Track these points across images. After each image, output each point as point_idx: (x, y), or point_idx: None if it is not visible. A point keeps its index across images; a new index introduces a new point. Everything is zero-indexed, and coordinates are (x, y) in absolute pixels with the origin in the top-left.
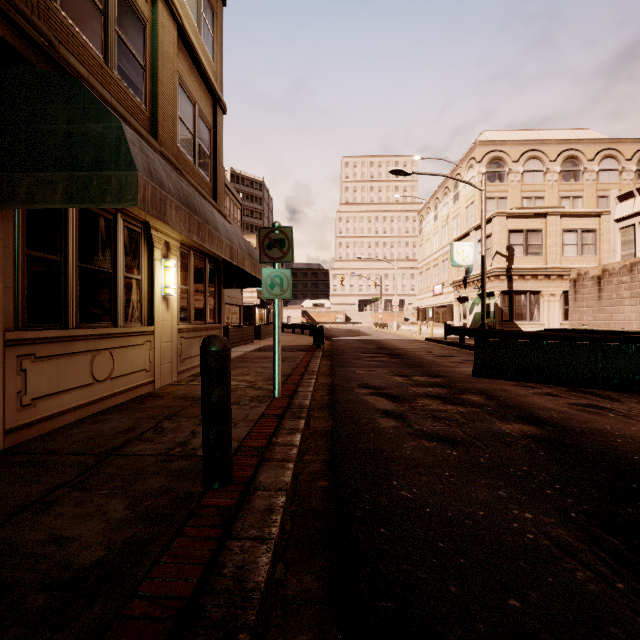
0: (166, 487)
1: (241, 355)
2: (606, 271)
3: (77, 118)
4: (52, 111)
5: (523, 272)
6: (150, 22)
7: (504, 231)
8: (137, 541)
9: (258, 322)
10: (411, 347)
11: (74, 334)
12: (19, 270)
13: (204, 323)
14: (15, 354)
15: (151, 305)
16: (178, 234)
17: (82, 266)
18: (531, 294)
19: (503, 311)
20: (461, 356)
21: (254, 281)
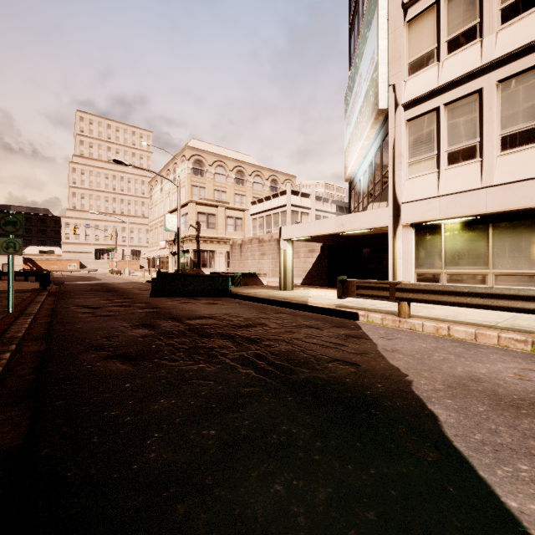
0: None
1: None
2: (243, 241)
3: None
4: None
5: (206, 239)
6: None
7: (195, 212)
8: None
9: None
10: (129, 286)
11: None
12: None
13: None
14: None
15: None
16: None
17: None
18: (210, 252)
19: (195, 262)
20: None
21: None
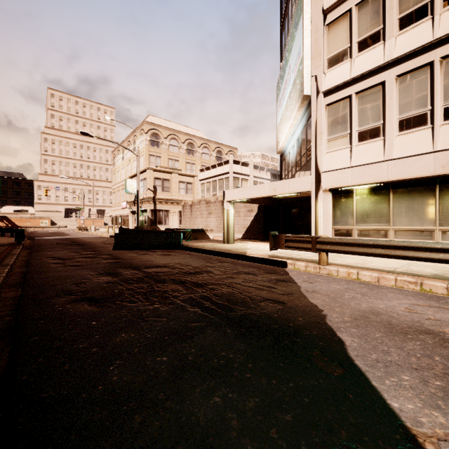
0: None
1: None
2: (193, 203)
3: None
4: None
5: (161, 200)
6: None
7: (152, 178)
8: None
9: None
10: (95, 241)
11: None
12: None
13: None
14: None
15: None
16: None
17: None
18: (165, 211)
19: (152, 220)
20: None
21: None
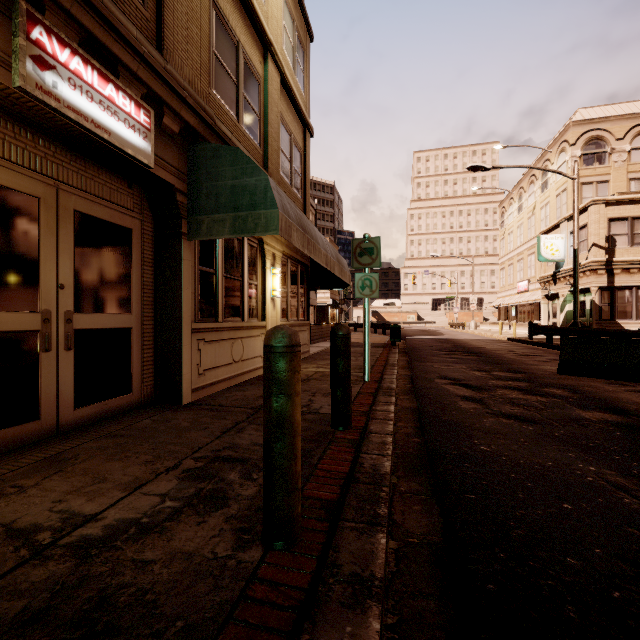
0: (308, 427)
1: (324, 350)
2: None
3: (239, 175)
4: (223, 172)
5: (627, 265)
6: (263, 78)
7: (603, 220)
8: (304, 449)
9: (330, 321)
10: (491, 346)
11: (223, 326)
12: (196, 281)
13: (297, 320)
14: (196, 338)
15: (264, 305)
16: (280, 246)
17: (225, 276)
18: (638, 289)
19: (601, 309)
20: (547, 355)
21: (338, 283)
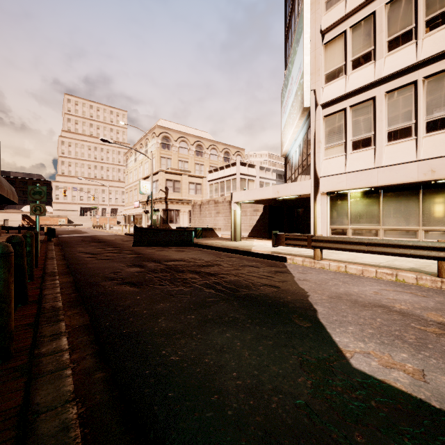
0: None
1: None
2: (202, 202)
3: None
4: None
5: (172, 200)
6: None
7: (164, 179)
8: None
9: None
10: (113, 238)
11: None
12: None
13: None
14: None
15: None
16: None
17: None
18: (176, 211)
19: (163, 219)
20: None
21: (6, 201)
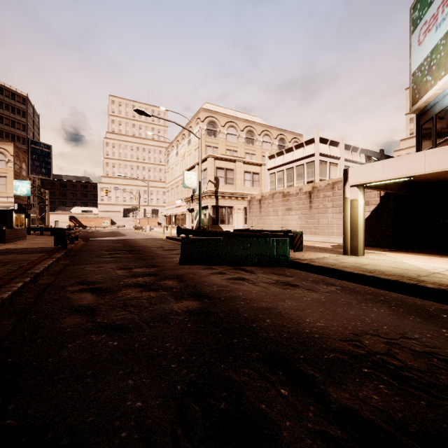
0: None
1: None
2: (263, 197)
3: None
4: None
5: (224, 194)
6: None
7: (214, 167)
8: None
9: (16, 226)
10: (151, 244)
11: None
12: None
13: None
14: None
15: None
16: None
17: None
18: (228, 208)
19: (213, 218)
20: None
21: None
